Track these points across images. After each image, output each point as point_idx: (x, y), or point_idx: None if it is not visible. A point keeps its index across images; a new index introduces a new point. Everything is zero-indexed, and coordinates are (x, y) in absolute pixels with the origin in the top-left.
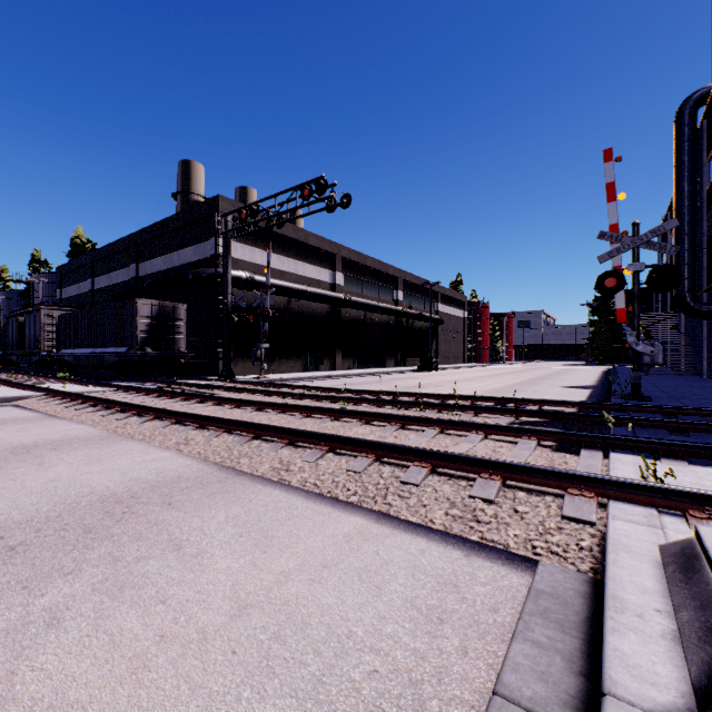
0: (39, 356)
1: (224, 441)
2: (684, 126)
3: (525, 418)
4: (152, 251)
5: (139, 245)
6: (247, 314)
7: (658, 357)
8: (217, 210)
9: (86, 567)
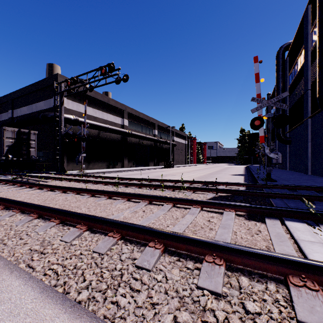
0: None
1: (12, 220)
2: (280, 59)
3: (221, 194)
4: (21, 103)
5: (14, 100)
6: (73, 138)
7: (279, 160)
8: (57, 81)
9: None
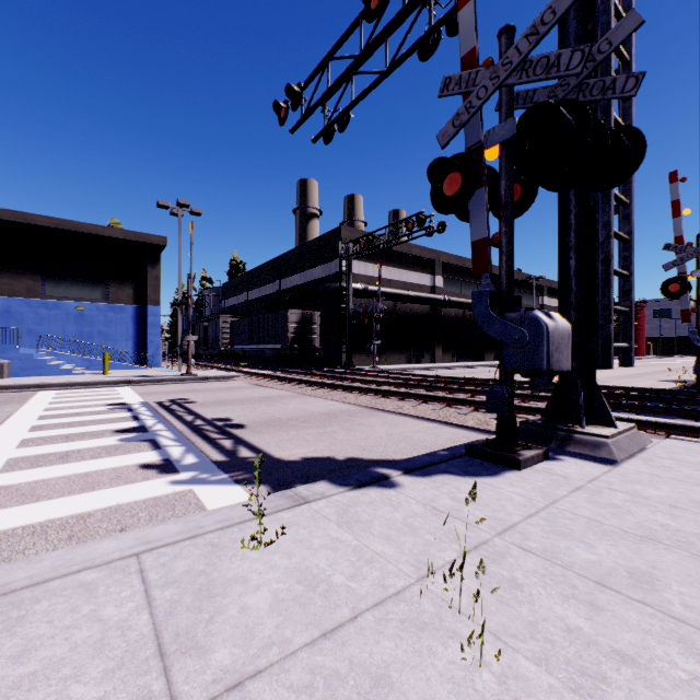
0: (219, 350)
1: (365, 398)
2: None
3: None
4: (291, 270)
5: (281, 266)
6: (363, 317)
7: None
8: (340, 238)
9: (334, 426)
